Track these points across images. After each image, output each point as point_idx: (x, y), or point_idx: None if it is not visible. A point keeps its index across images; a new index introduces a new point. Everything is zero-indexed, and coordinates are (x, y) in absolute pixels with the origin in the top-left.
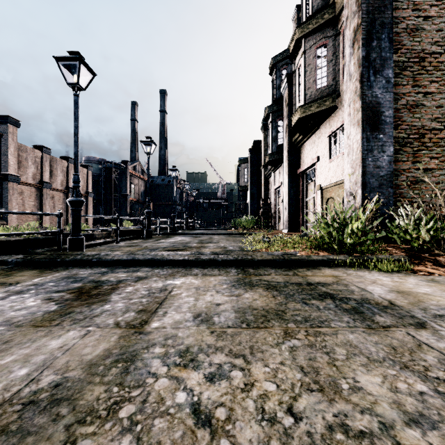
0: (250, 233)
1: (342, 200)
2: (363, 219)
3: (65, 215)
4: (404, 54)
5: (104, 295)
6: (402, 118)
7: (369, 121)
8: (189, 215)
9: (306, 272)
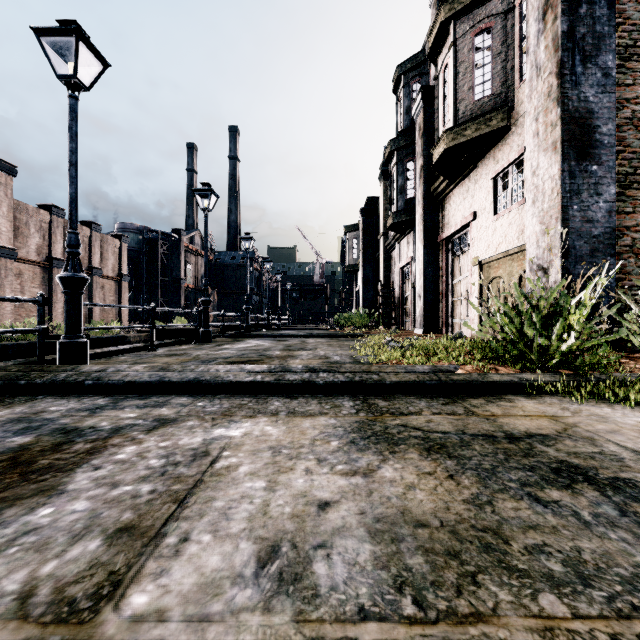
0: (364, 335)
1: (518, 280)
2: (590, 306)
3: (87, 309)
4: (628, 33)
5: (61, 470)
6: (625, 141)
7: (574, 142)
8: (271, 308)
9: (489, 406)
